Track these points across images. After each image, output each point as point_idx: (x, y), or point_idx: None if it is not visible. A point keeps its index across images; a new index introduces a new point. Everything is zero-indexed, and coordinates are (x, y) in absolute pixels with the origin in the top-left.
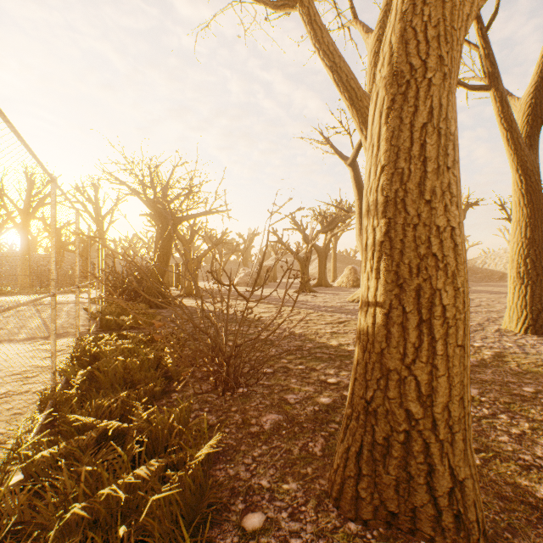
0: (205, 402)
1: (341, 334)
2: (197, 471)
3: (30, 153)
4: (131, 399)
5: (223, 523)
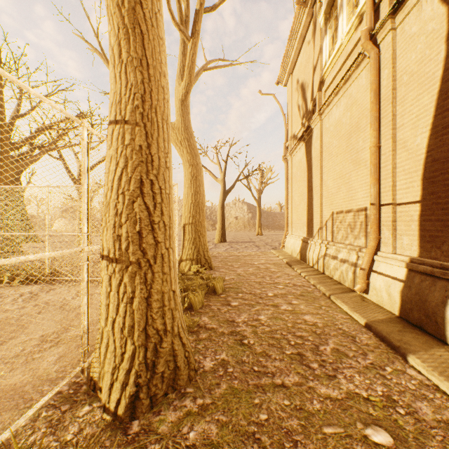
0: None
1: None
2: None
3: None
4: None
5: None
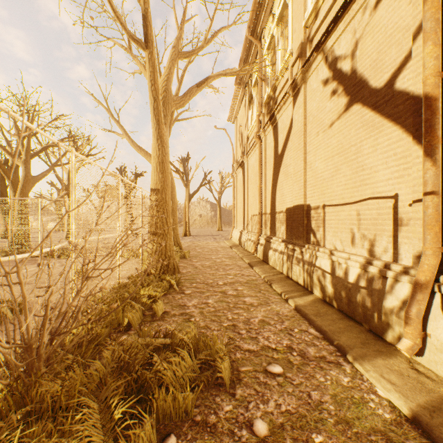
0: None
1: None
2: None
3: None
4: None
5: None
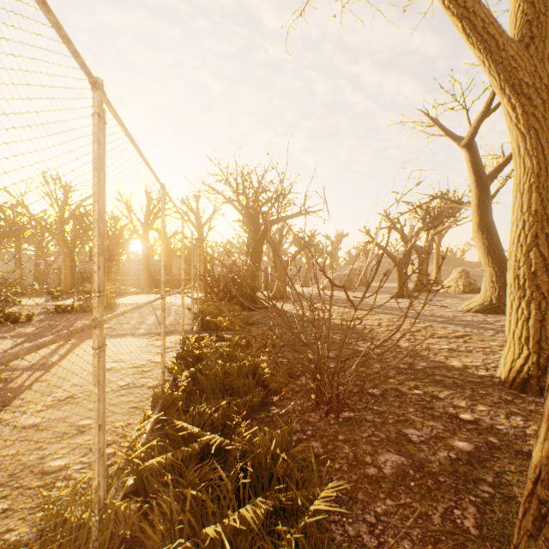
0: (307, 423)
1: (463, 353)
2: (311, 527)
3: (142, 159)
4: (231, 409)
5: None
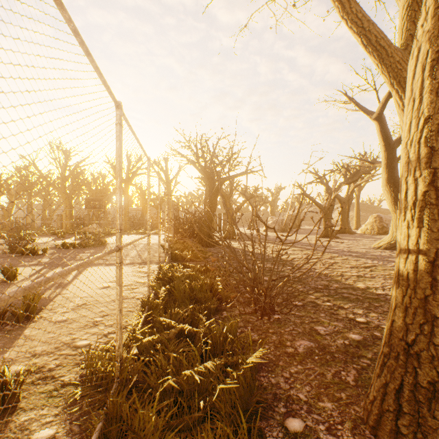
0: (248, 322)
1: (368, 278)
2: (247, 373)
3: (138, 143)
4: (196, 311)
5: (269, 418)
